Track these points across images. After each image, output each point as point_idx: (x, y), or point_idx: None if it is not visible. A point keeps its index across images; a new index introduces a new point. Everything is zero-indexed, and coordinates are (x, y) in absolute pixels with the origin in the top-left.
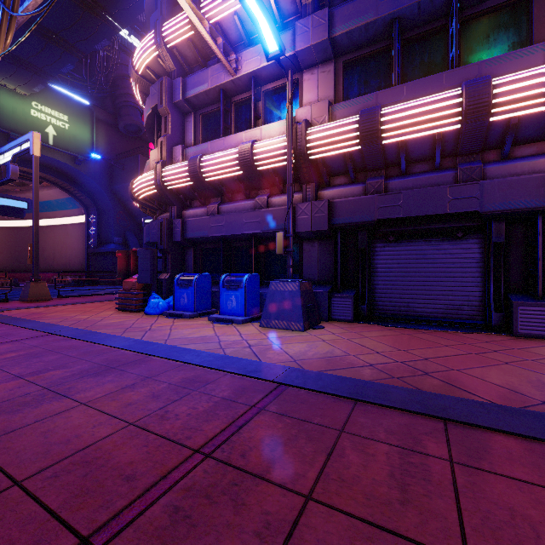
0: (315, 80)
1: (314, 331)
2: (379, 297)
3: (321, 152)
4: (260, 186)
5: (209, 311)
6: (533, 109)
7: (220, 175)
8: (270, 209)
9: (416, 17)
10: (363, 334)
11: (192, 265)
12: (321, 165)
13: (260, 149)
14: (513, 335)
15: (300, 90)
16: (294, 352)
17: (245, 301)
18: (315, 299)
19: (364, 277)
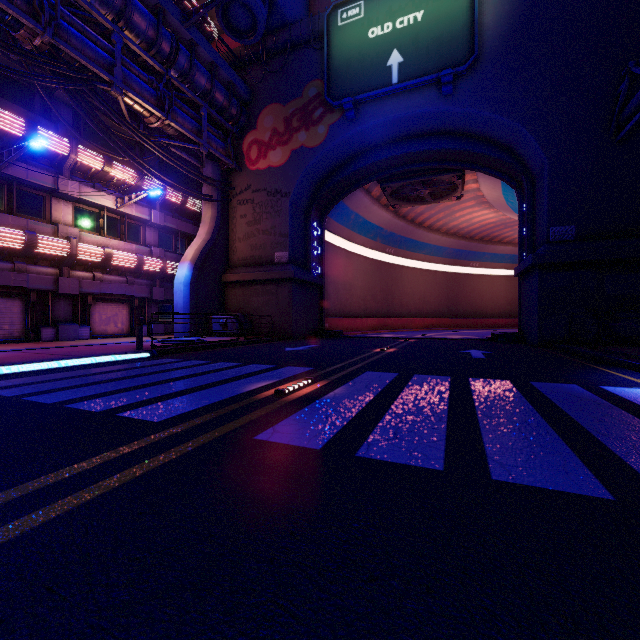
0: None
1: None
2: None
3: None
4: None
5: None
6: (51, 252)
7: None
8: None
9: None
10: None
11: None
12: None
13: None
14: (42, 341)
15: None
16: None
17: None
18: None
19: None
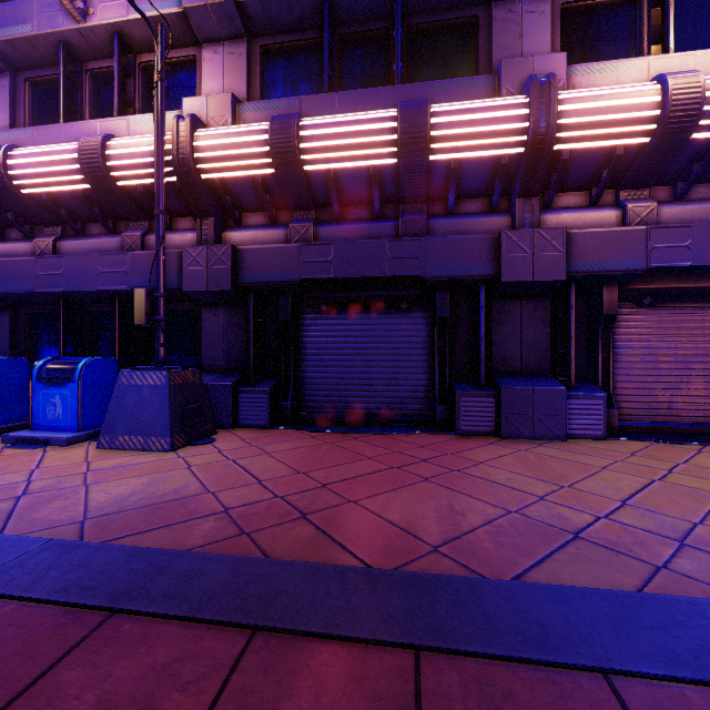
0: (220, 63)
1: (191, 450)
2: (309, 390)
3: (218, 169)
4: (130, 215)
5: (23, 423)
6: (473, 152)
7: (50, 187)
8: (144, 252)
9: (353, 7)
10: (266, 448)
11: (8, 342)
12: (221, 191)
13: (117, 150)
14: (456, 433)
15: (198, 74)
16: (105, 498)
17: (79, 405)
18: (213, 396)
19: (288, 361)
